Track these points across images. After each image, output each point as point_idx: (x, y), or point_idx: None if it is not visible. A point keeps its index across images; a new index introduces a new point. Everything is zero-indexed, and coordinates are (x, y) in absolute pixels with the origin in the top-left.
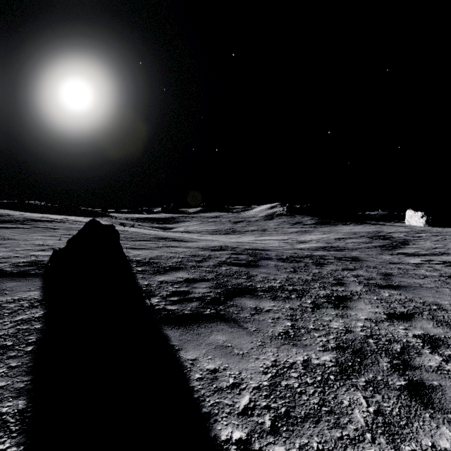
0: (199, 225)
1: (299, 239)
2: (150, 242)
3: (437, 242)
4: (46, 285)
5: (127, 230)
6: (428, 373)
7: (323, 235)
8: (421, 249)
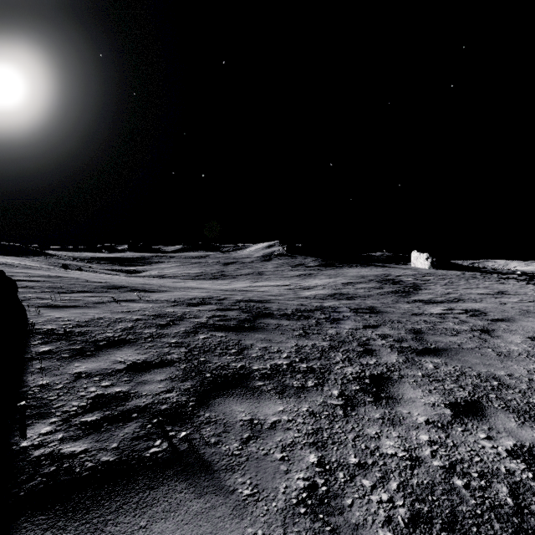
0: (178, 268)
1: (302, 284)
2: (92, 293)
3: (447, 286)
4: None
5: (62, 275)
6: None
7: (330, 279)
8: (435, 295)
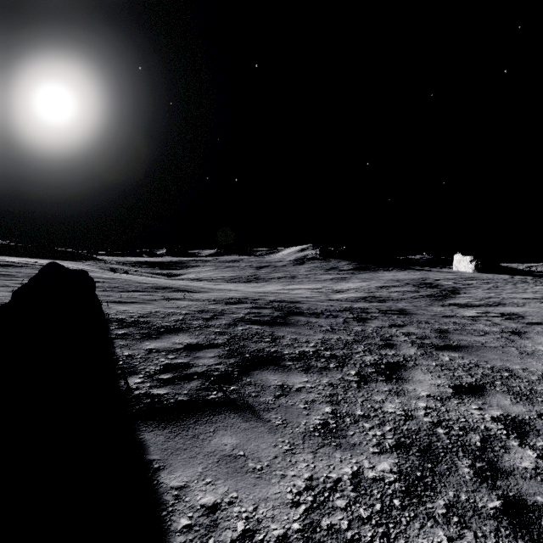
0: (213, 271)
1: (334, 287)
2: (144, 293)
3: (490, 291)
4: None
5: (116, 277)
6: (526, 482)
7: (363, 283)
8: (473, 299)
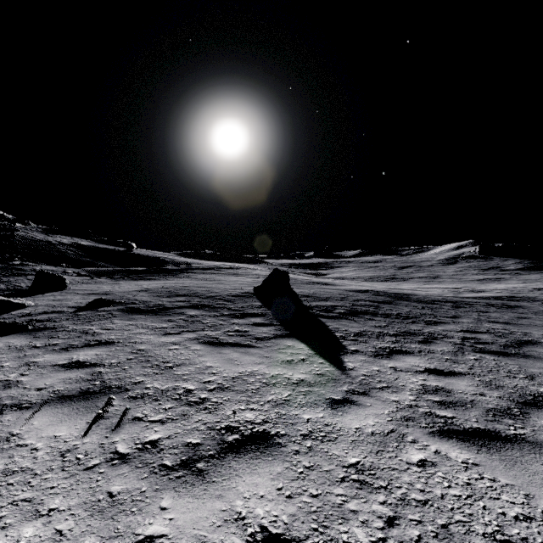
0: (354, 271)
1: (477, 288)
2: (307, 284)
3: None
4: (261, 301)
5: None
6: (441, 341)
7: (520, 284)
8: None
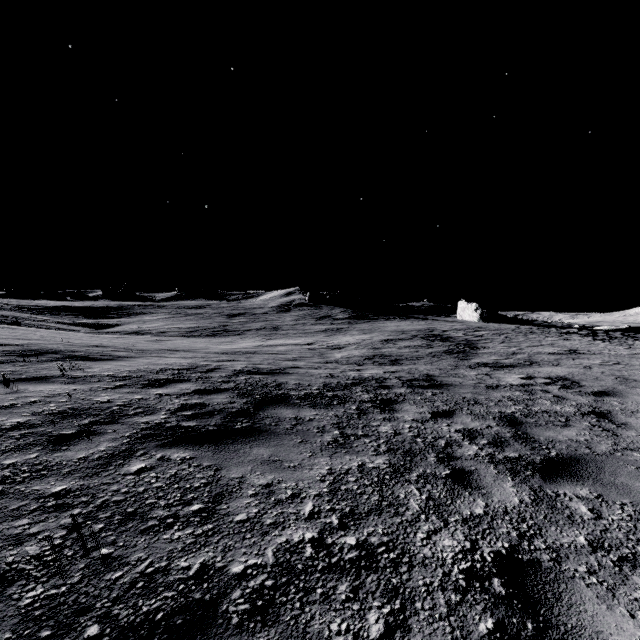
0: (166, 321)
1: (330, 342)
2: None
3: (508, 344)
4: None
5: None
6: None
7: (364, 336)
8: (500, 356)
